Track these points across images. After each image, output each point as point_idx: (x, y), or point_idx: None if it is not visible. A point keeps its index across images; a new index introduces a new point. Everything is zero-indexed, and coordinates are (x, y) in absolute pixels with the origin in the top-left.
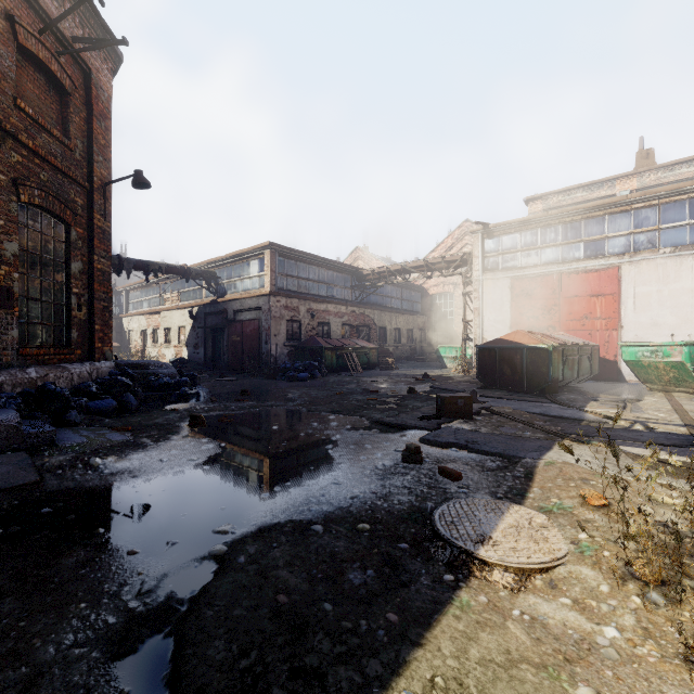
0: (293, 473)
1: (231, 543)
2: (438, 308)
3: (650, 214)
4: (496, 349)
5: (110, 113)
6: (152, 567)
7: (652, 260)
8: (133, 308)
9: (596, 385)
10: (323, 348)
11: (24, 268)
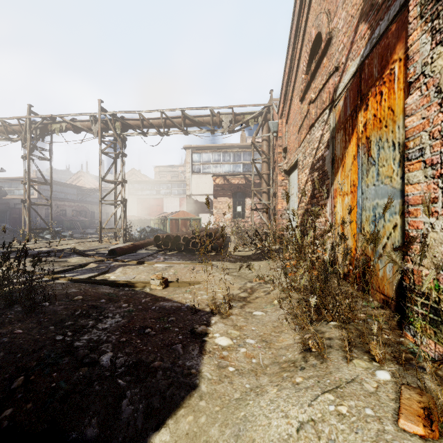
0: None
1: None
2: None
3: (170, 185)
4: None
5: None
6: None
7: (170, 197)
8: None
9: None
10: (64, 220)
11: None
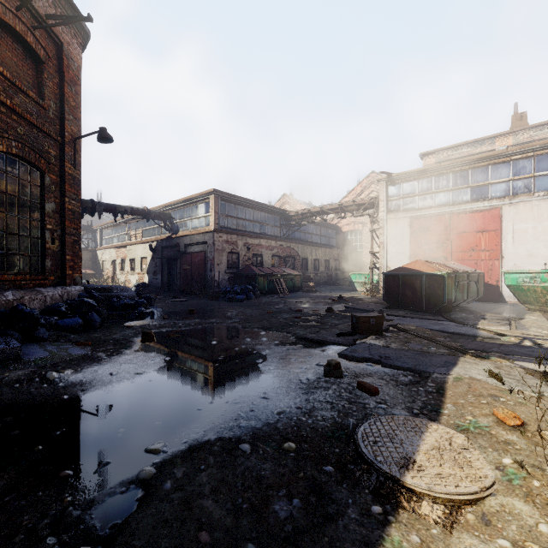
0: (226, 386)
1: (160, 465)
2: (350, 243)
3: (526, 164)
4: (399, 276)
5: (79, 80)
6: (79, 493)
7: (528, 202)
8: (106, 243)
9: (482, 305)
10: (257, 275)
11: (3, 207)
